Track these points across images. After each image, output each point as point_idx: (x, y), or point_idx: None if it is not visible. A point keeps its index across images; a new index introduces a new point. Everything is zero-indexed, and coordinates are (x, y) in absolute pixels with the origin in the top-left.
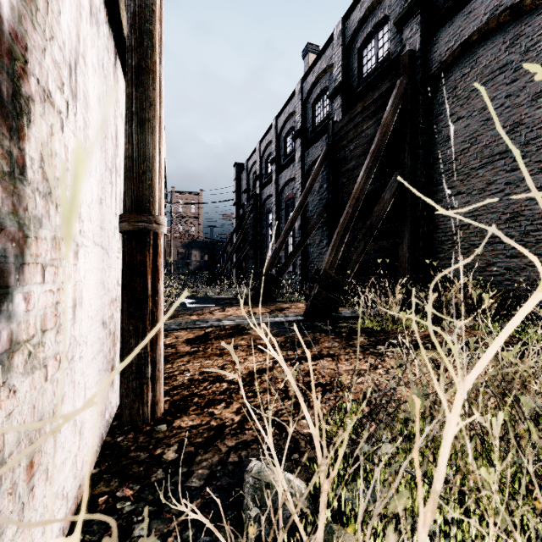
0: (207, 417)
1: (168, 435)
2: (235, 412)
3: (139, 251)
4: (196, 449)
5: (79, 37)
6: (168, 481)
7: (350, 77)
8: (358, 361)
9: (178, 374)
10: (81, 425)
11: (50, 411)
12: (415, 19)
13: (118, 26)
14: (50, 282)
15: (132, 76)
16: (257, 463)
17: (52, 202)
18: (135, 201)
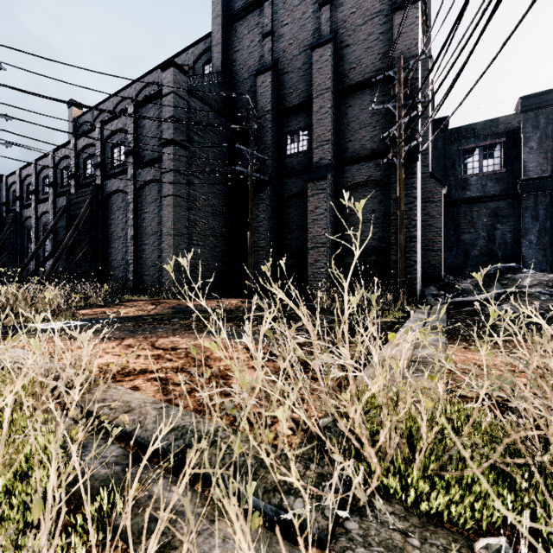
0: None
1: None
2: None
3: None
4: None
5: None
6: None
7: (80, 171)
8: None
9: None
10: None
11: None
12: (99, 170)
13: None
14: None
15: None
16: None
17: None
18: None
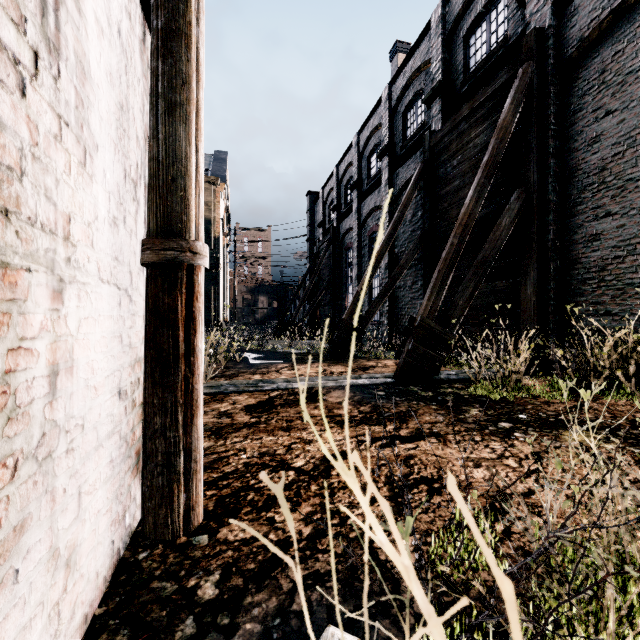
0: (264, 525)
1: (208, 554)
2: (303, 519)
3: (167, 292)
4: (245, 582)
5: None
6: None
7: (452, 74)
8: (475, 444)
9: (231, 455)
10: (71, 552)
11: None
12: None
13: None
14: None
15: (158, 43)
16: None
17: None
18: (161, 221)
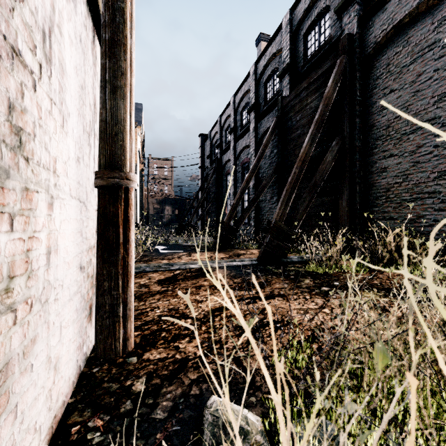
0: (172, 350)
1: (137, 367)
2: (197, 346)
3: (112, 204)
4: (161, 381)
5: (54, 8)
6: (123, 434)
7: (296, 59)
8: (305, 300)
9: (149, 311)
10: (57, 361)
11: (19, 352)
12: (353, 7)
13: (96, 7)
14: (19, 231)
15: (106, 49)
16: (215, 401)
17: (21, 155)
18: (108, 160)
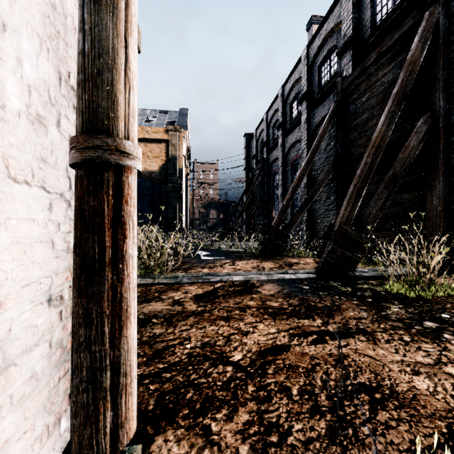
0: (199, 437)
1: None
2: (240, 432)
3: (92, 194)
4: None
5: None
6: None
7: (360, 29)
8: (405, 345)
9: (177, 344)
10: None
11: None
12: None
13: None
14: None
15: None
16: None
17: None
18: (86, 118)
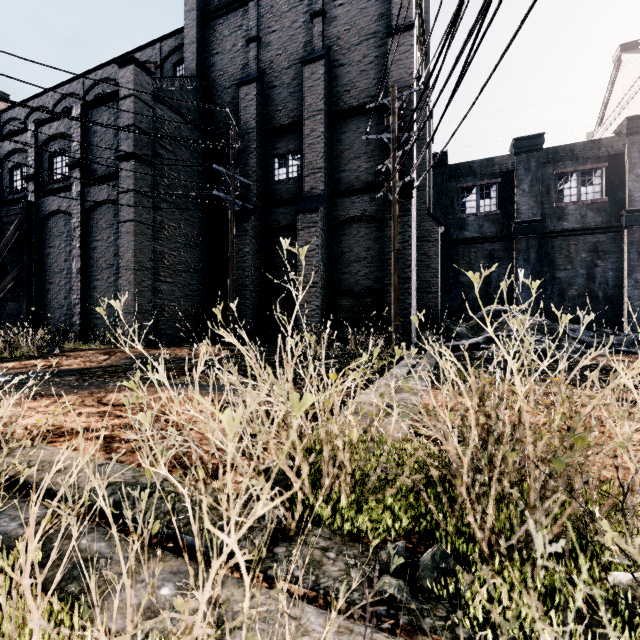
0: None
1: None
2: None
3: None
4: None
5: None
6: None
7: (5, 183)
8: None
9: None
10: None
11: None
12: (33, 184)
13: None
14: None
15: None
16: None
17: None
18: None
